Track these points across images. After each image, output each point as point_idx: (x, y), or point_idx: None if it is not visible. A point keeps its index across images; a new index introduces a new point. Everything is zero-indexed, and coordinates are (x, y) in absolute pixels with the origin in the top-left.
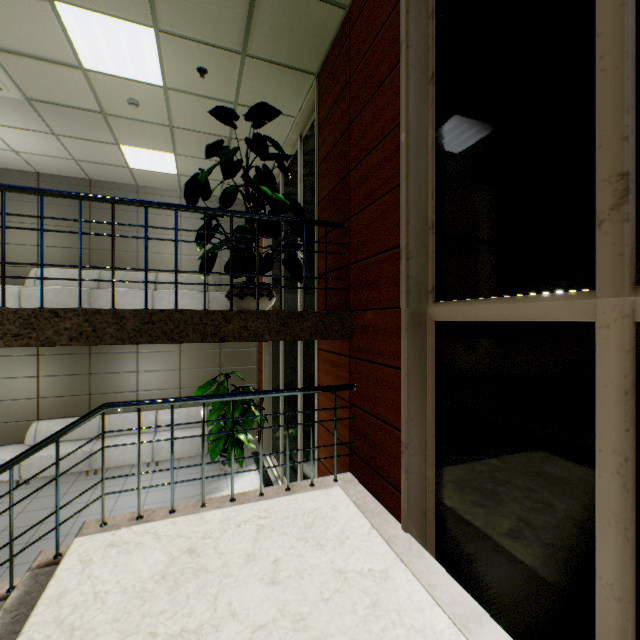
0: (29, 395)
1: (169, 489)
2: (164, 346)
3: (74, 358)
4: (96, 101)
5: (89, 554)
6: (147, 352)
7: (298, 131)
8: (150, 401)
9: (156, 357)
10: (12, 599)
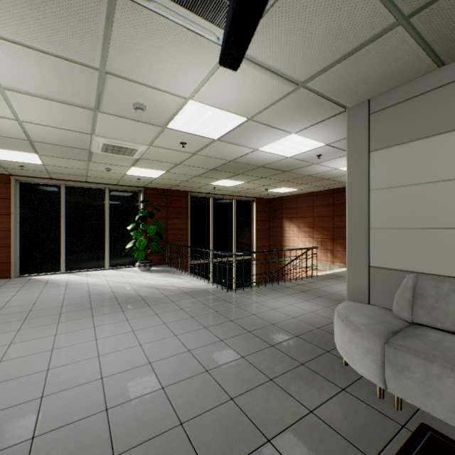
0: None
1: None
2: None
3: None
4: (103, 162)
5: None
6: None
7: (112, 187)
8: None
9: None
10: None
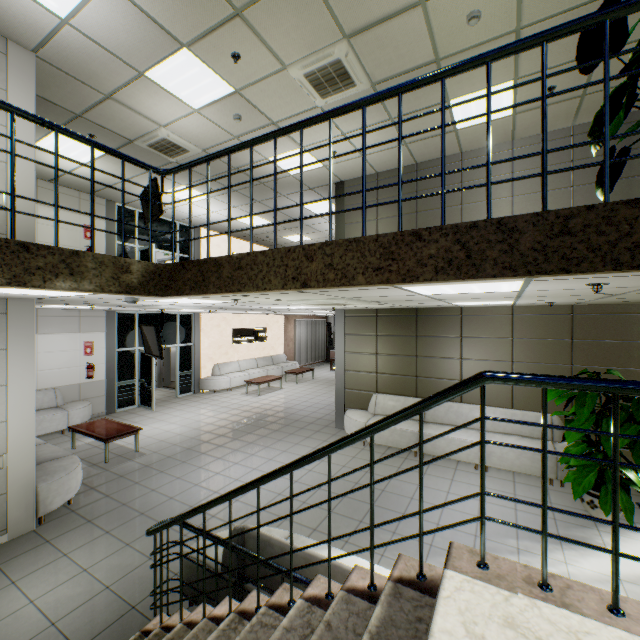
0: (370, 369)
1: (507, 508)
2: (490, 332)
3: (403, 339)
4: (430, 46)
5: (475, 621)
6: (471, 338)
7: None
8: (566, 379)
9: (481, 344)
10: (376, 620)
